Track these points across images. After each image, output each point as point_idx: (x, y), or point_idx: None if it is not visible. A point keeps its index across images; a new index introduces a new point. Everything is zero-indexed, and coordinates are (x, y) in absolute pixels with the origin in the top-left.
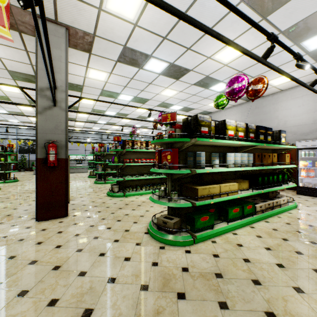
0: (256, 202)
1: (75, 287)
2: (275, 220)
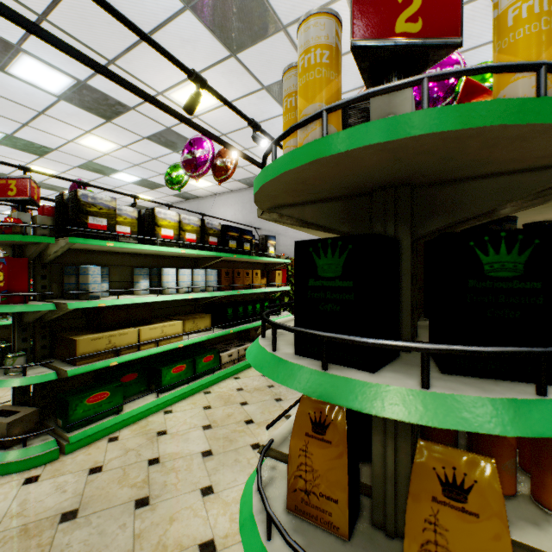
0: (227, 349)
1: None
2: (251, 373)
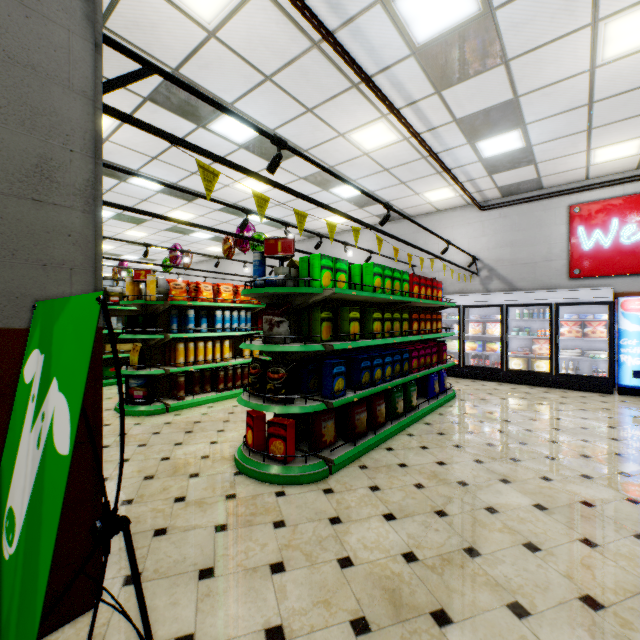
0: None
1: None
2: None
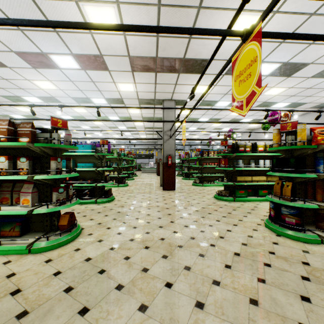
0: None
1: (187, 202)
2: None
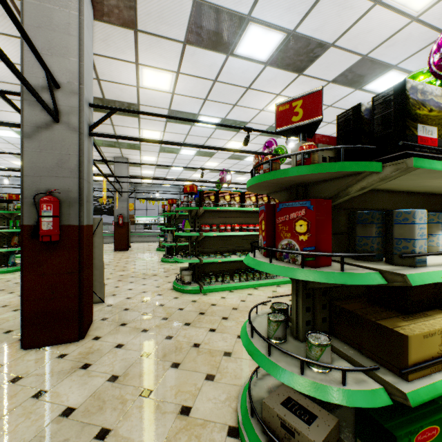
0: None
1: None
2: None
